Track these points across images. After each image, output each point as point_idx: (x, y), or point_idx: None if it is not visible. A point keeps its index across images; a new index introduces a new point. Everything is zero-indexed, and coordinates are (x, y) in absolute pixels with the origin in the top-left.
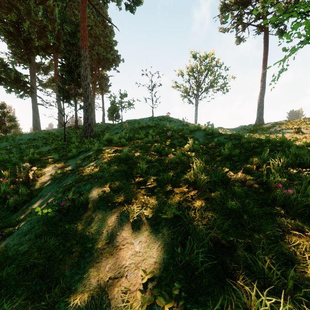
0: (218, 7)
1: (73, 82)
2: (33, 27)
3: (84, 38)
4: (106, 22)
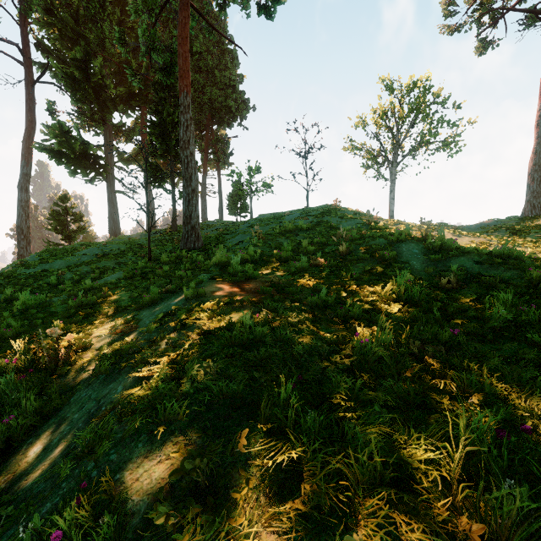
0: None
1: (170, 152)
2: (109, 66)
3: (184, 74)
4: (225, 43)
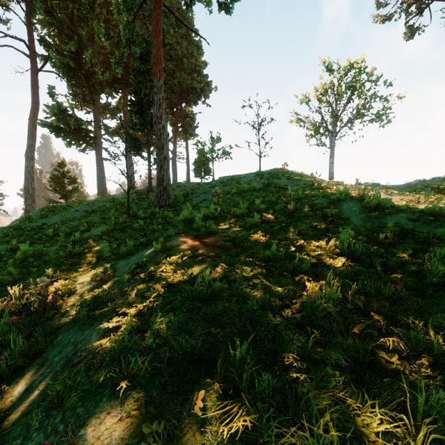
0: None
1: (146, 126)
2: (97, 57)
3: (158, 61)
4: (191, 35)
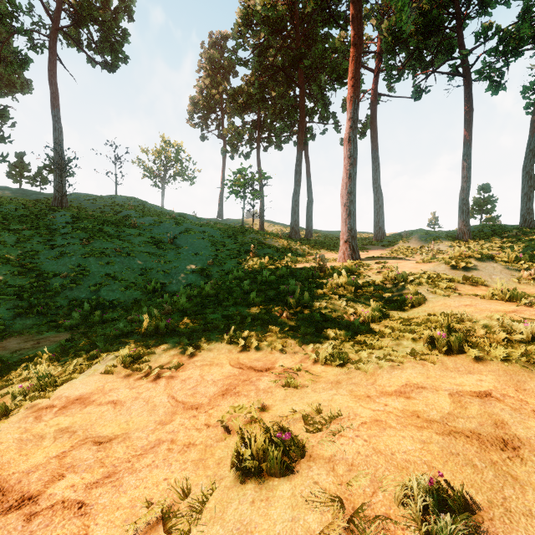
0: (188, 106)
1: None
2: None
3: (57, 97)
4: None
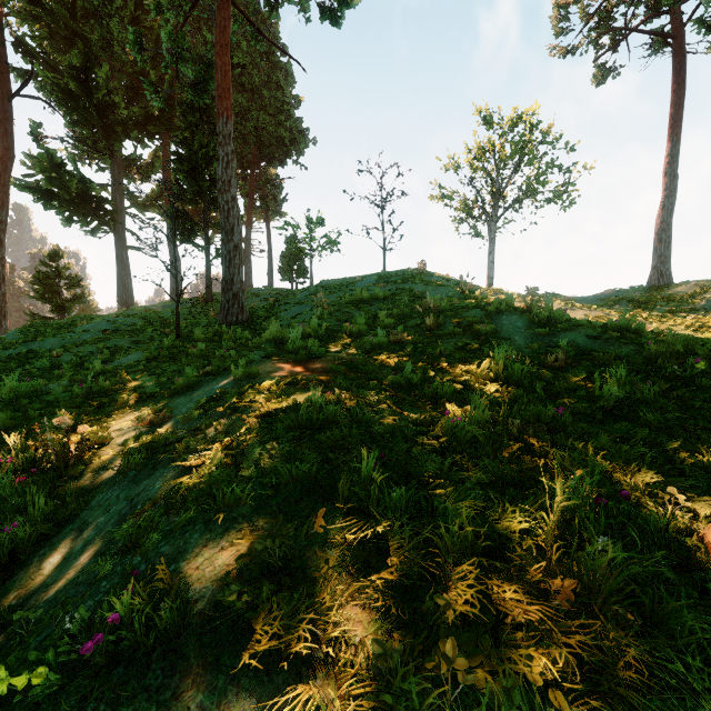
0: None
1: (203, 195)
2: (118, 78)
3: (224, 94)
4: (276, 54)
